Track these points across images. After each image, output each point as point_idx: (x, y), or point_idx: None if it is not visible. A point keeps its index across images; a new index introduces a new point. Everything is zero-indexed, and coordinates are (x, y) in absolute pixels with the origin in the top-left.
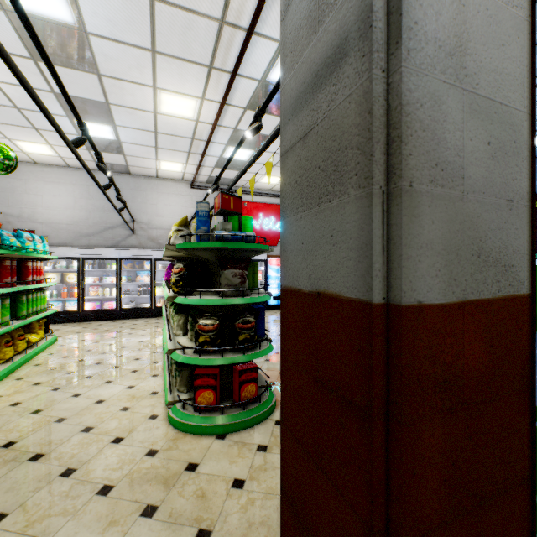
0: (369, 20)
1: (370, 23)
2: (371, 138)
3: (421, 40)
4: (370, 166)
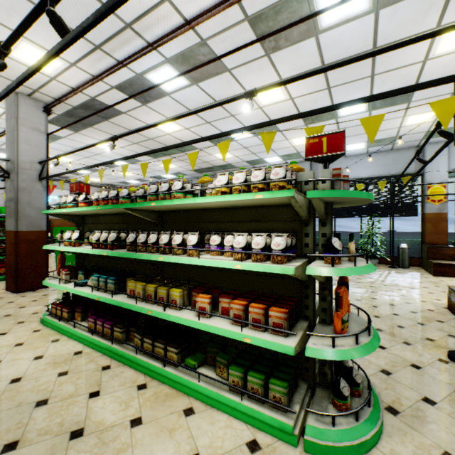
0: (15, 199)
1: (15, 200)
2: (15, 213)
3: (22, 202)
4: (15, 216)
